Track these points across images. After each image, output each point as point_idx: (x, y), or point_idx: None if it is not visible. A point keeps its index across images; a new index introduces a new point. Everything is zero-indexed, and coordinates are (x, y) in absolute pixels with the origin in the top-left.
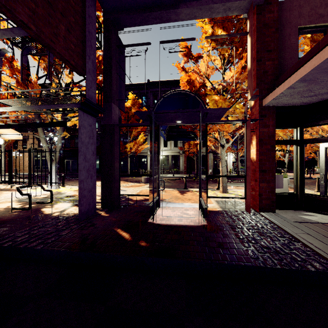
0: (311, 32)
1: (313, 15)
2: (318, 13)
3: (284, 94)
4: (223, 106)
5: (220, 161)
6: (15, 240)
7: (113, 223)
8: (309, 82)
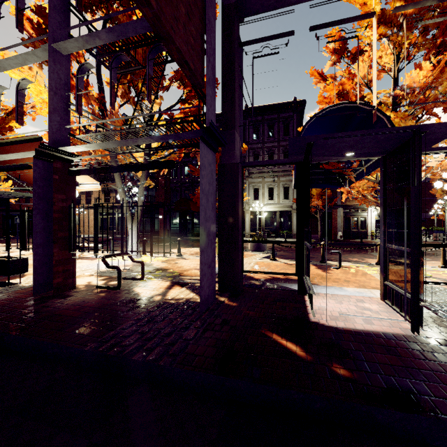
0: None
1: None
2: None
3: None
4: None
5: None
6: (122, 345)
7: (255, 321)
8: None
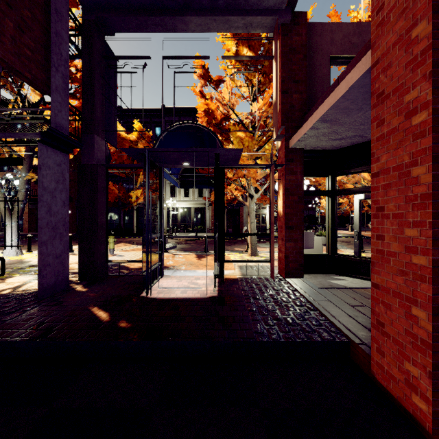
0: (346, 63)
1: (346, 43)
2: (351, 42)
3: (308, 135)
4: (250, 146)
5: (249, 215)
6: None
7: (90, 300)
8: (331, 123)
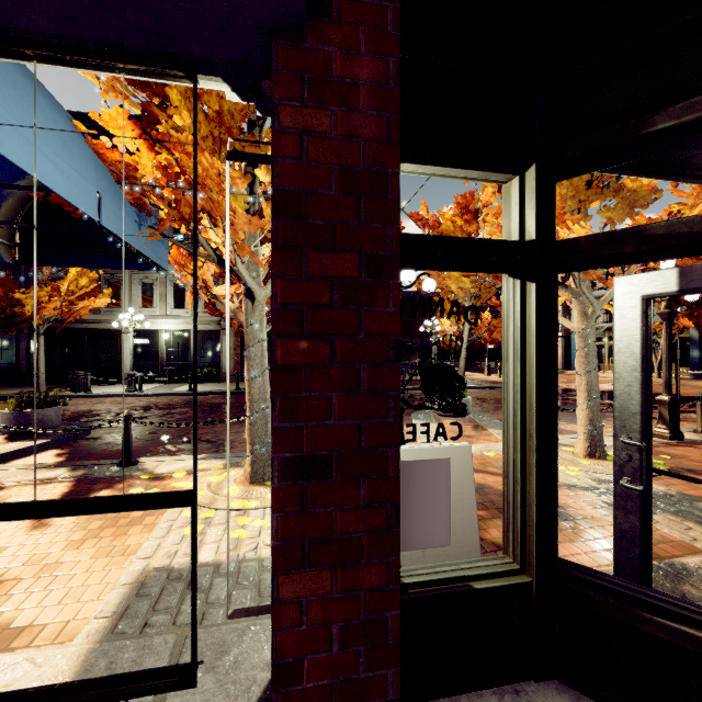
0: None
1: None
2: None
3: None
4: (226, 113)
5: (245, 354)
6: None
7: None
8: None
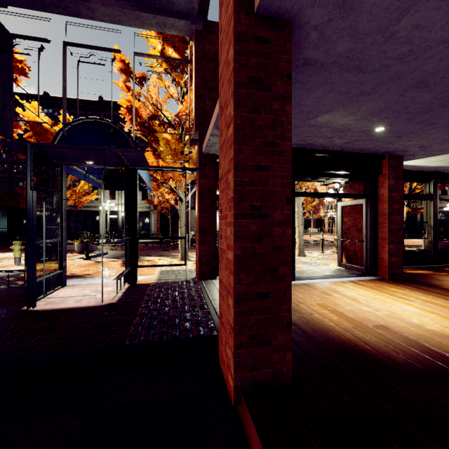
0: None
1: None
2: None
3: (213, 141)
4: (177, 149)
5: (179, 219)
6: None
7: None
8: None
